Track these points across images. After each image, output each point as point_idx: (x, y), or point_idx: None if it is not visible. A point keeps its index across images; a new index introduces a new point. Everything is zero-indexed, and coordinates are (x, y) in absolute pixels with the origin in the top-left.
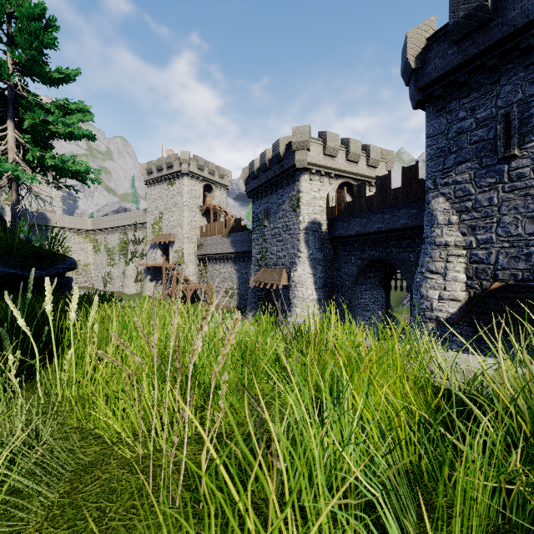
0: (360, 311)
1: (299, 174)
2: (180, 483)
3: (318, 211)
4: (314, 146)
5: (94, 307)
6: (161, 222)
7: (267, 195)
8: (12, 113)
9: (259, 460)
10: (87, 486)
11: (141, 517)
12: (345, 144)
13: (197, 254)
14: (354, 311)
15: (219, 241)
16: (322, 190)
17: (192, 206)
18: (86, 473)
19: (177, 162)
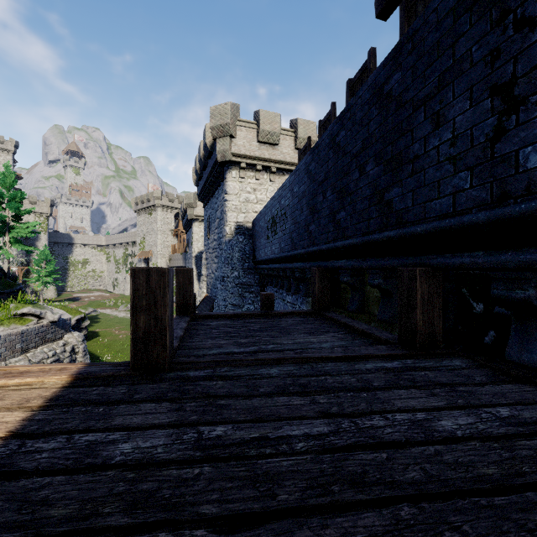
0: None
1: (192, 222)
2: None
3: None
4: (200, 204)
5: None
6: (144, 242)
7: (188, 231)
8: (7, 230)
9: None
10: None
11: None
12: None
13: (169, 266)
14: None
15: (178, 257)
16: None
17: (164, 230)
18: None
19: (153, 198)
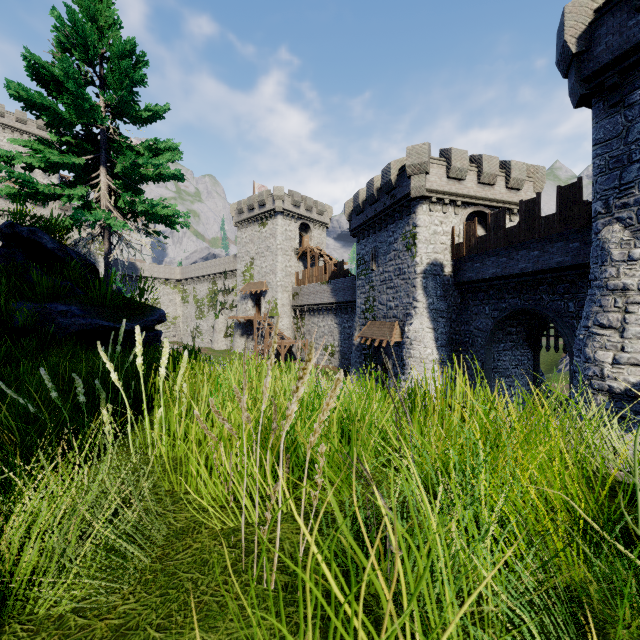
0: (497, 377)
1: (415, 205)
2: (276, 563)
3: (440, 249)
4: (434, 168)
5: (184, 361)
6: (252, 269)
7: (375, 233)
8: (104, 159)
9: (367, 548)
10: (178, 553)
11: (234, 595)
12: (477, 163)
13: (292, 304)
14: (488, 377)
15: (317, 289)
16: (445, 223)
17: (286, 249)
18: (177, 540)
19: (270, 199)
